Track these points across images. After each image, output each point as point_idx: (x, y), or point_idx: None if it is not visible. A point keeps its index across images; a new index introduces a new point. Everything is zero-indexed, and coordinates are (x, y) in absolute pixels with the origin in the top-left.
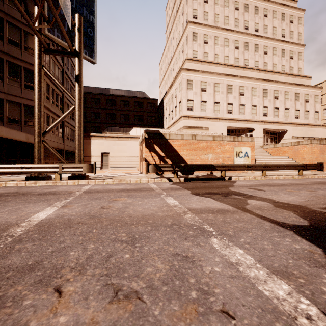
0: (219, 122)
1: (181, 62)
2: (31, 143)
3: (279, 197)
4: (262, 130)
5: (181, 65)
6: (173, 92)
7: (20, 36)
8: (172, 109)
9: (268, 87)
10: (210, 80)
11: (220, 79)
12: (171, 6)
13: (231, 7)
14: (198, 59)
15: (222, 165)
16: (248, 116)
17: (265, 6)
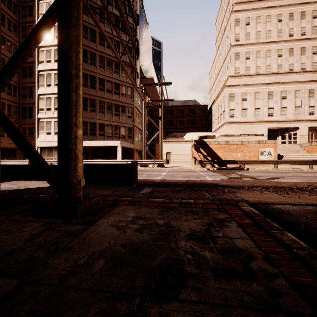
0: (259, 125)
1: (226, 76)
2: (130, 148)
3: (250, 174)
4: (308, 128)
5: (225, 80)
6: (219, 102)
7: (126, 90)
8: (218, 115)
9: (315, 87)
10: (251, 90)
11: (260, 88)
12: (220, 23)
13: (274, 21)
14: (240, 75)
15: (242, 161)
16: (291, 117)
17: (313, 8)
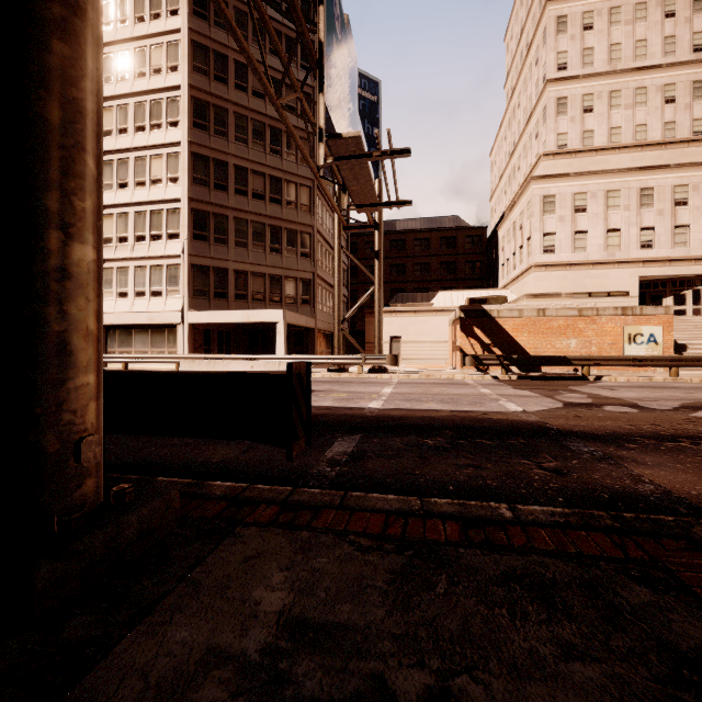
0: (618, 269)
1: (533, 157)
2: (306, 327)
3: (615, 394)
4: None
5: (532, 166)
6: (516, 218)
7: (296, 194)
8: (514, 250)
9: None
10: (596, 187)
11: (620, 181)
12: (516, 35)
13: (654, 16)
14: (569, 150)
15: (583, 357)
16: (700, 248)
17: None
